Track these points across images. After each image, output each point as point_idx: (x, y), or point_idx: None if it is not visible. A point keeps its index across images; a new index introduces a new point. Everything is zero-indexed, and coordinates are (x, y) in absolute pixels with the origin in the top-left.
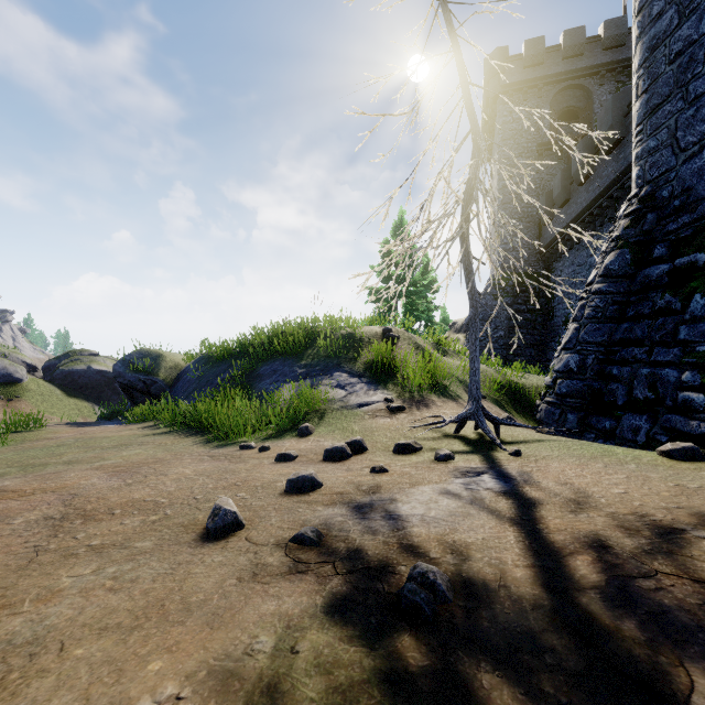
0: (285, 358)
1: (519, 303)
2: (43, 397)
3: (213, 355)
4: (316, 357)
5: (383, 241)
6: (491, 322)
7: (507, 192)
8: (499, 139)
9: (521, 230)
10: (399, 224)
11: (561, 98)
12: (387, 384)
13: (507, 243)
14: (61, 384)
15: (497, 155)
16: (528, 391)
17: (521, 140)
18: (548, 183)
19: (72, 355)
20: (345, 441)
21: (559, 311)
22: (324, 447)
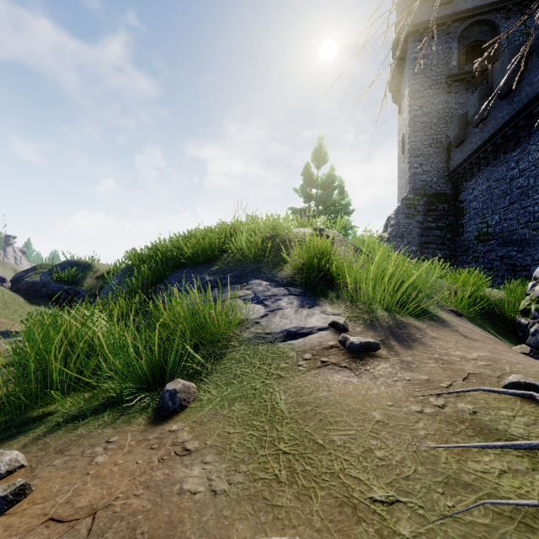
0: (197, 264)
1: (429, 221)
2: (6, 304)
3: (134, 264)
4: (231, 261)
5: (306, 166)
6: (404, 238)
7: (417, 121)
8: (410, 74)
9: (431, 155)
10: (319, 150)
11: (468, 34)
12: (328, 297)
13: (417, 168)
14: (25, 294)
15: (408, 89)
16: (495, 305)
17: (431, 73)
18: (456, 111)
19: (38, 268)
20: (249, 470)
21: (470, 226)
22: (170, 524)
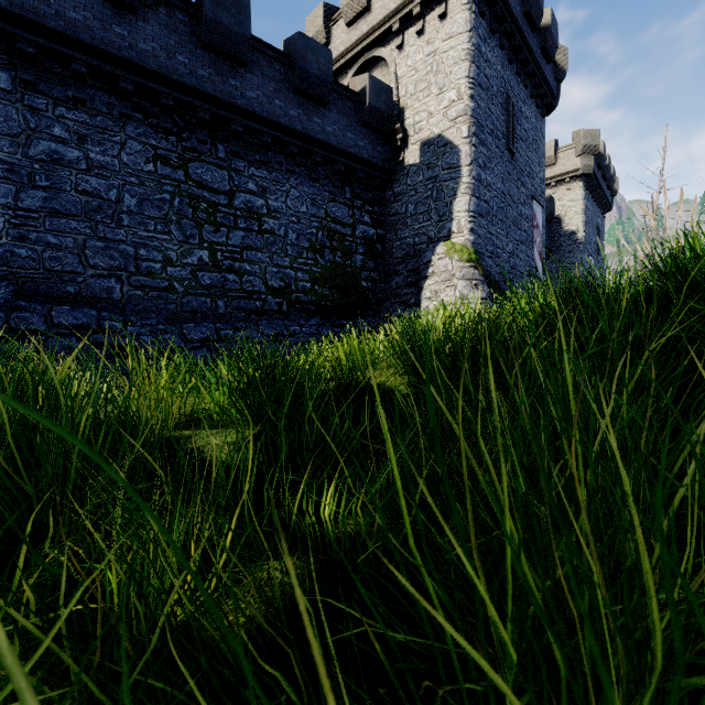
0: None
1: None
2: None
3: None
4: None
5: None
6: None
7: None
8: None
9: None
10: None
11: None
12: None
13: None
14: None
15: None
16: None
17: None
18: None
19: None
20: None
21: None
22: None
